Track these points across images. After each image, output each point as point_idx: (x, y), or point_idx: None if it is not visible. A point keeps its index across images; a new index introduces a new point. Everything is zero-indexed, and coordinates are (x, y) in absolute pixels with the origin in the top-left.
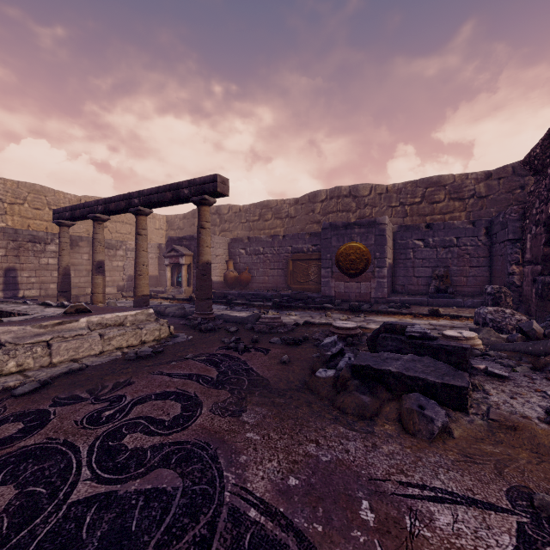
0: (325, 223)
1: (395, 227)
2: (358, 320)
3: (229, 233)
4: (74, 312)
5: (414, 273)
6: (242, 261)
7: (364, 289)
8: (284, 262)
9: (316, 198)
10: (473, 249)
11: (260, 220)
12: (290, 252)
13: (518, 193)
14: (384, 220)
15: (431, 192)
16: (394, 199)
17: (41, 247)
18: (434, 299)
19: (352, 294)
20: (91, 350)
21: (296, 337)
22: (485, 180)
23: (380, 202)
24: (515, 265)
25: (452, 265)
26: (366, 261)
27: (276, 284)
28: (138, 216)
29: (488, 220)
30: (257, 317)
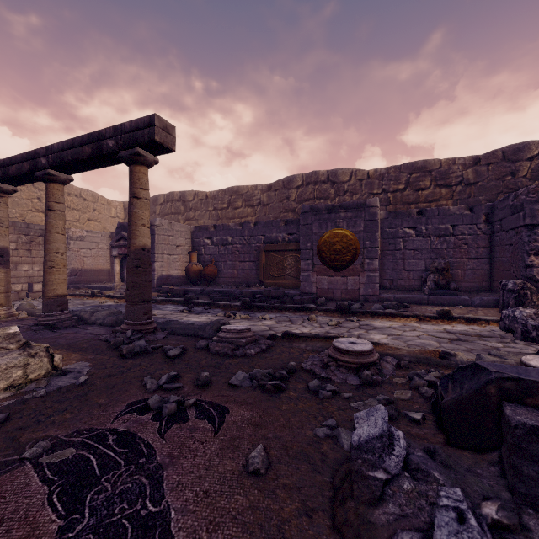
0: (304, 206)
1: (383, 213)
2: (352, 325)
3: (195, 222)
4: None
5: (404, 266)
6: (208, 253)
7: (352, 284)
8: (256, 253)
9: (291, 184)
10: (471, 239)
11: (229, 208)
12: (262, 242)
13: (509, 180)
14: (375, 202)
15: (416, 178)
16: (376, 186)
17: None
18: (435, 296)
19: (337, 290)
20: None
21: (274, 365)
22: (473, 165)
23: (361, 189)
24: (533, 256)
25: (447, 256)
26: (354, 251)
27: (246, 279)
28: (49, 183)
29: (489, 205)
30: (217, 326)
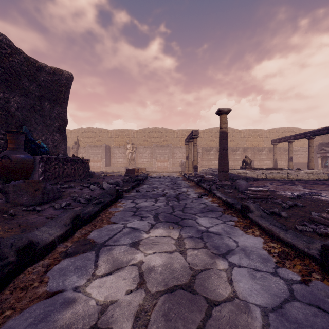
0: None
1: None
2: None
3: None
4: (297, 169)
5: None
6: None
7: None
8: None
9: None
10: None
11: None
12: None
13: None
14: None
15: None
16: None
17: (260, 152)
18: None
19: None
20: (305, 177)
21: None
22: None
23: None
24: None
25: None
26: None
27: None
28: (309, 139)
29: None
30: None
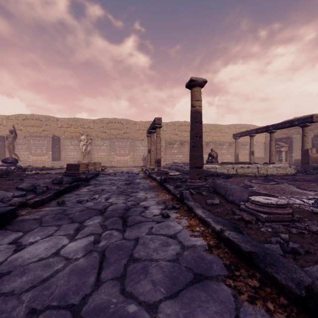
0: None
1: None
2: None
3: (310, 131)
4: (265, 164)
5: None
6: None
7: None
8: None
9: None
10: None
11: None
12: None
13: None
14: None
15: None
16: None
17: (221, 147)
18: None
19: None
20: (274, 172)
21: None
22: None
23: None
24: None
25: None
26: None
27: None
28: (271, 133)
29: None
30: None
